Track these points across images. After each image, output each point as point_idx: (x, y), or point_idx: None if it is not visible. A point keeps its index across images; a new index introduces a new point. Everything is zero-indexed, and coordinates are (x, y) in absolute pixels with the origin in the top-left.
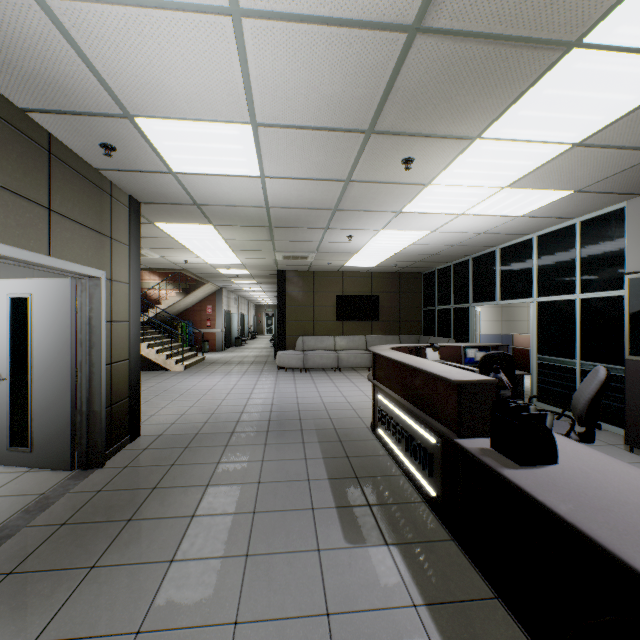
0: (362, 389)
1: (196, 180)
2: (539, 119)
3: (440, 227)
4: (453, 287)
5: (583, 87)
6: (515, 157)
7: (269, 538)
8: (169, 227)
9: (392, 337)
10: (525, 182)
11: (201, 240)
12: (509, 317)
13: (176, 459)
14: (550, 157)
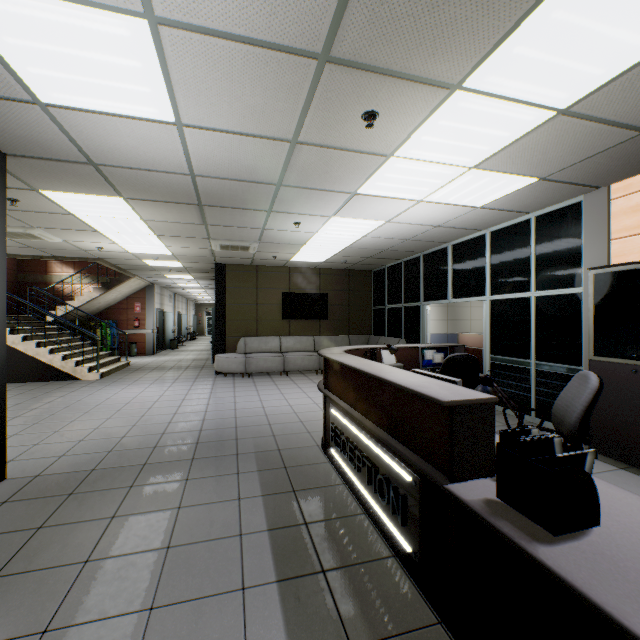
0: (311, 396)
1: (81, 121)
2: (534, 64)
3: (396, 216)
4: (404, 285)
5: (600, 13)
6: (493, 124)
7: None
8: (62, 198)
9: (341, 337)
10: (495, 162)
11: (113, 219)
12: (454, 316)
13: (49, 516)
14: (530, 128)
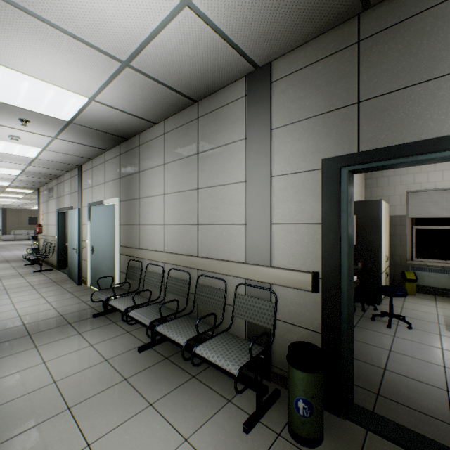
0: None
1: None
2: None
3: None
4: None
5: None
6: None
7: (16, 246)
8: None
9: None
10: None
11: None
12: None
13: None
14: None
